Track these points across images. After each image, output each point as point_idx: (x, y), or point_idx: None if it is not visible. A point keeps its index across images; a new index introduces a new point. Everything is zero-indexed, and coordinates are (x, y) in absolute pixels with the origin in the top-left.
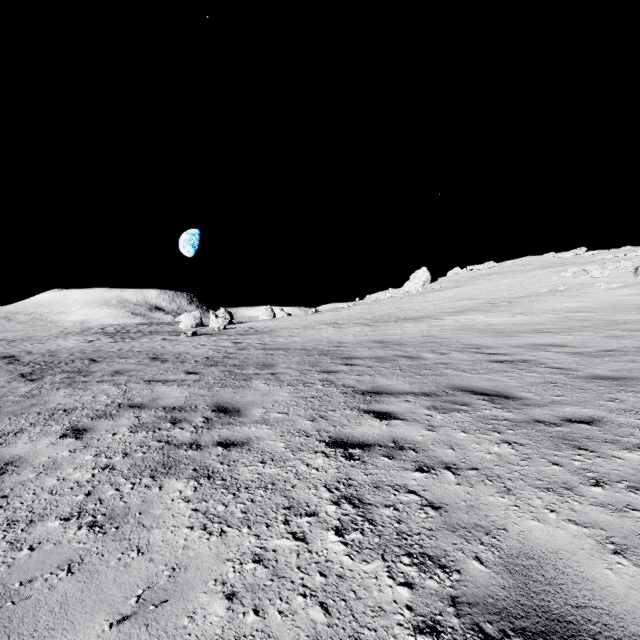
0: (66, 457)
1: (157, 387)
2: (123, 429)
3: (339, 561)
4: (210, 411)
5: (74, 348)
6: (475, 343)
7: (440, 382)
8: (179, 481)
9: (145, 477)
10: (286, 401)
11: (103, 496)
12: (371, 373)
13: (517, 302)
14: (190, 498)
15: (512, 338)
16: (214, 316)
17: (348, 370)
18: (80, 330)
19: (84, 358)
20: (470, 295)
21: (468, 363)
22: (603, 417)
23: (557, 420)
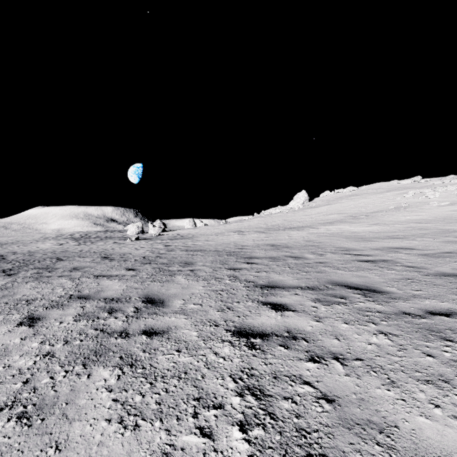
0: (16, 344)
1: (102, 281)
2: (69, 318)
3: None
4: (140, 302)
5: (48, 249)
6: (344, 246)
7: (321, 278)
8: (106, 369)
9: (78, 365)
10: (201, 293)
11: (38, 384)
12: (267, 270)
13: (372, 216)
14: (113, 387)
15: (371, 242)
16: (152, 226)
17: (249, 267)
18: (55, 236)
19: (53, 257)
20: (337, 210)
21: (341, 262)
22: None
23: (421, 312)
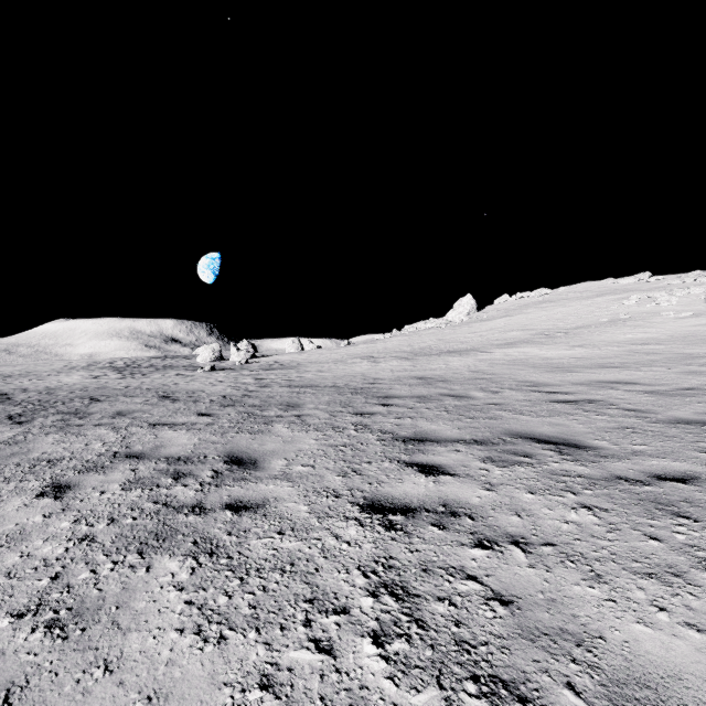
0: (38, 524)
1: (162, 432)
2: (114, 486)
3: (378, 688)
4: (221, 463)
5: (76, 385)
6: (530, 380)
7: (494, 427)
8: (173, 559)
9: (131, 553)
10: (312, 450)
11: (73, 581)
12: (412, 415)
13: (575, 333)
14: (184, 584)
15: (573, 374)
16: (235, 349)
17: (385, 412)
18: (86, 364)
19: (85, 397)
20: (521, 325)
21: (525, 403)
22: (700, 473)
23: (644, 477)
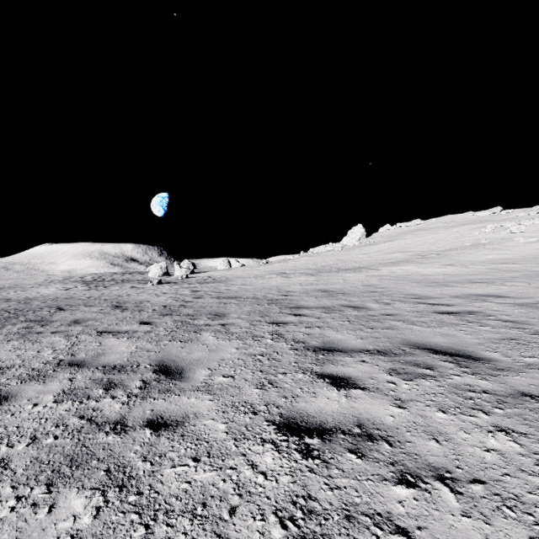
0: None
1: (106, 340)
2: (48, 397)
3: None
4: (151, 372)
5: (50, 295)
6: (415, 293)
7: (393, 337)
8: (80, 494)
9: (39, 484)
10: (233, 359)
11: None
12: (320, 325)
13: (445, 254)
14: (83, 534)
15: (449, 288)
16: (178, 266)
17: (297, 321)
18: (62, 279)
19: (53, 306)
20: (401, 248)
21: (415, 314)
22: None
23: None
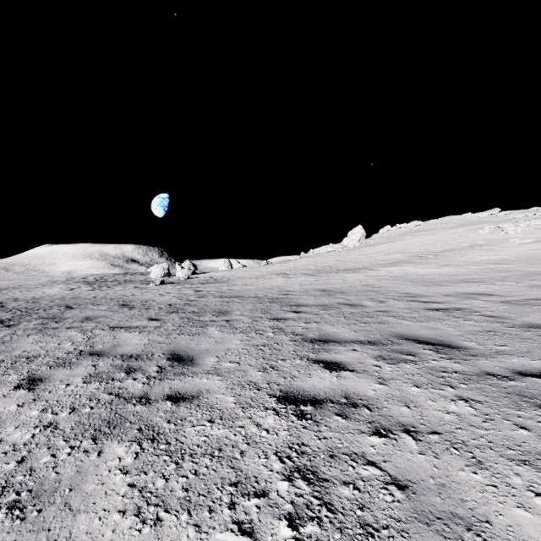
0: (12, 412)
1: (120, 334)
2: (77, 379)
3: None
4: (165, 359)
5: (56, 295)
6: (409, 292)
7: (383, 330)
8: (121, 444)
9: (86, 439)
10: (238, 349)
11: (36, 464)
12: (318, 320)
13: (442, 255)
14: (129, 468)
15: (442, 287)
16: (180, 267)
17: (296, 317)
18: (65, 279)
19: (61, 305)
20: (400, 249)
21: (406, 311)
22: None
23: (508, 373)
